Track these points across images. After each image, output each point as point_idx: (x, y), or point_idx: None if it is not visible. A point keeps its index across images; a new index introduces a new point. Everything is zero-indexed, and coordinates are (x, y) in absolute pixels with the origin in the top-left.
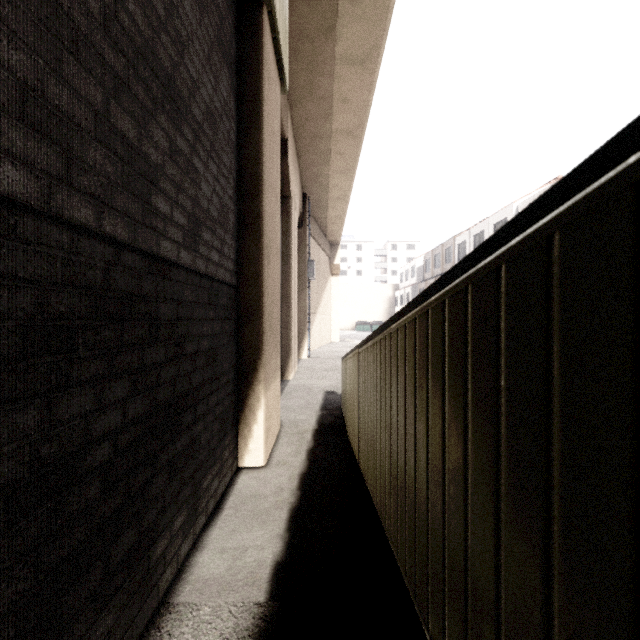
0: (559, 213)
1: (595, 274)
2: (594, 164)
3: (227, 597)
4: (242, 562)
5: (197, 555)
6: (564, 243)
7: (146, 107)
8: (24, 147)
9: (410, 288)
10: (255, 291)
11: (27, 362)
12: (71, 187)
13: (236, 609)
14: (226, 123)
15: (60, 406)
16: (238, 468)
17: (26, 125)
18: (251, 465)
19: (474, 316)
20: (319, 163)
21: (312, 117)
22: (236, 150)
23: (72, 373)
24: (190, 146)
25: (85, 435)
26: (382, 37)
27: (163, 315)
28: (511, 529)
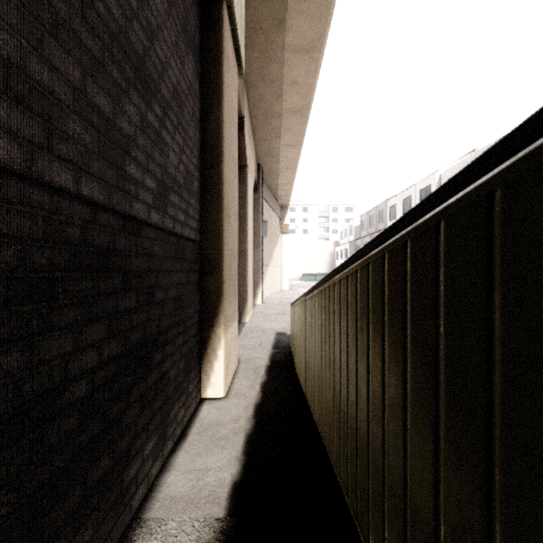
0: (501, 170)
1: (540, 228)
2: (539, 121)
3: (191, 513)
4: (204, 482)
5: (165, 476)
6: (506, 199)
7: (120, 85)
8: (8, 117)
9: (348, 244)
10: (216, 247)
11: (10, 309)
12: (51, 154)
13: (199, 524)
14: (191, 102)
15: (41, 348)
16: (201, 399)
17: (9, 98)
18: (213, 396)
19: (413, 268)
20: (271, 138)
21: (265, 98)
22: (200, 125)
23: (52, 319)
24: (159, 121)
25: (64, 373)
26: (325, 29)
27: (135, 267)
28: (450, 467)
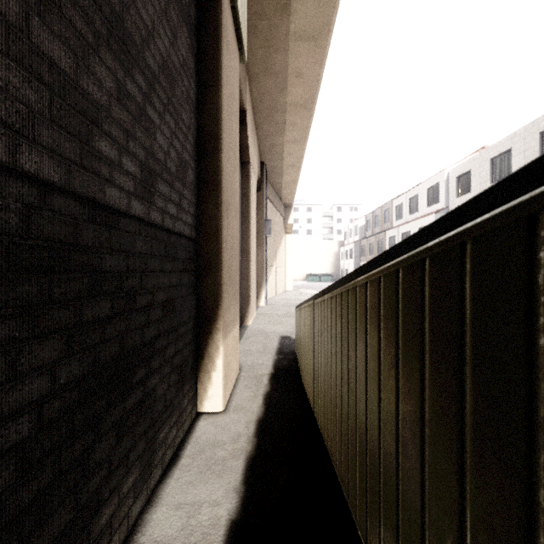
0: None
1: None
2: None
3: None
4: (196, 521)
5: (151, 511)
6: None
7: (86, 38)
8: None
9: (353, 244)
10: (214, 244)
11: None
12: None
13: None
14: (185, 81)
15: None
16: (198, 413)
17: None
18: (210, 410)
19: None
20: (275, 133)
21: (269, 91)
22: (196, 110)
23: None
24: (143, 94)
25: None
26: (332, 14)
27: (109, 267)
28: None
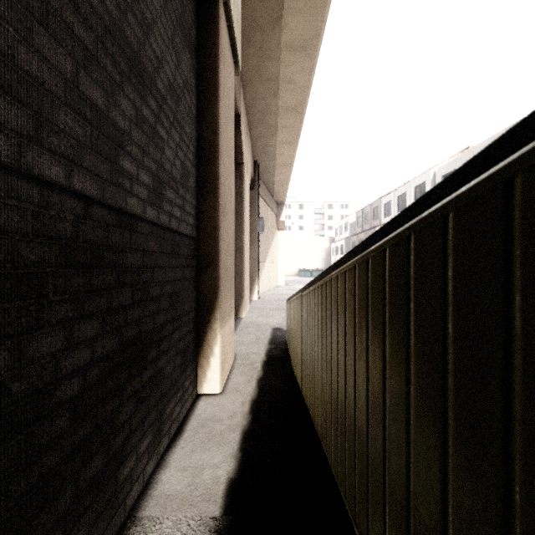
0: (522, 154)
1: None
2: None
3: (186, 511)
4: (200, 479)
5: (161, 473)
6: (529, 186)
7: (114, 79)
8: None
9: (344, 241)
10: (212, 243)
11: None
12: (41, 146)
13: (194, 522)
14: (187, 97)
15: (30, 346)
16: (198, 395)
17: None
18: (209, 392)
19: (417, 264)
20: (267, 135)
21: (261, 96)
22: (196, 121)
23: (42, 316)
24: (155, 115)
25: (55, 372)
26: (321, 27)
27: (130, 263)
28: (460, 478)
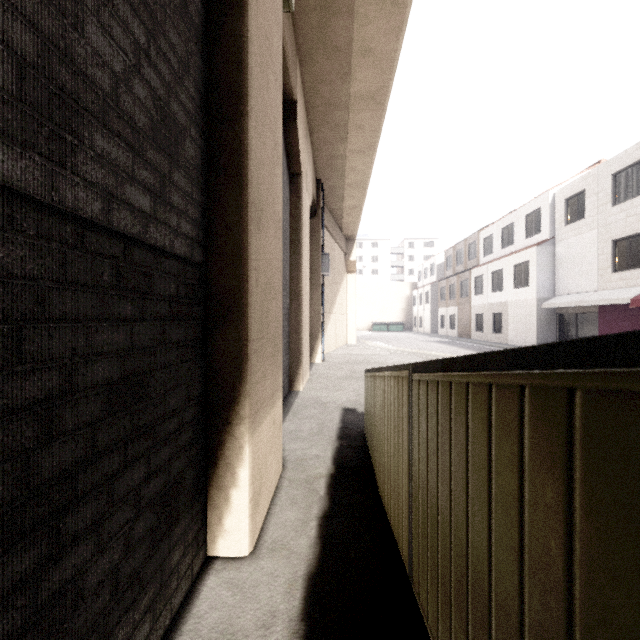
0: None
1: None
2: None
3: None
4: None
5: None
6: None
7: None
8: None
9: (429, 286)
10: (234, 274)
11: None
12: None
13: None
14: None
15: None
16: (209, 556)
17: None
18: (228, 554)
19: None
20: (334, 140)
21: (326, 78)
22: (203, 45)
23: None
24: None
25: None
26: None
27: None
28: None
